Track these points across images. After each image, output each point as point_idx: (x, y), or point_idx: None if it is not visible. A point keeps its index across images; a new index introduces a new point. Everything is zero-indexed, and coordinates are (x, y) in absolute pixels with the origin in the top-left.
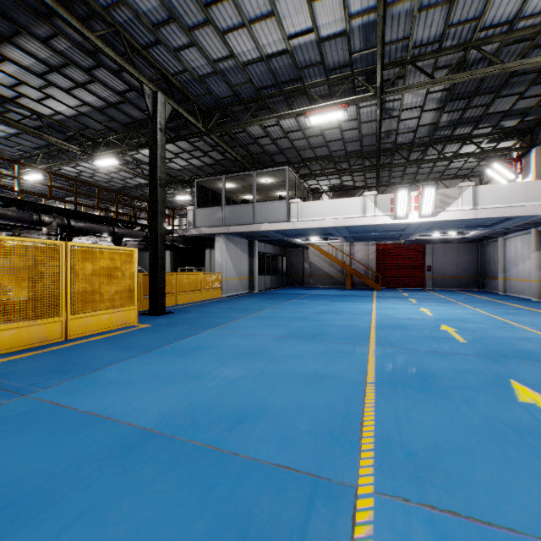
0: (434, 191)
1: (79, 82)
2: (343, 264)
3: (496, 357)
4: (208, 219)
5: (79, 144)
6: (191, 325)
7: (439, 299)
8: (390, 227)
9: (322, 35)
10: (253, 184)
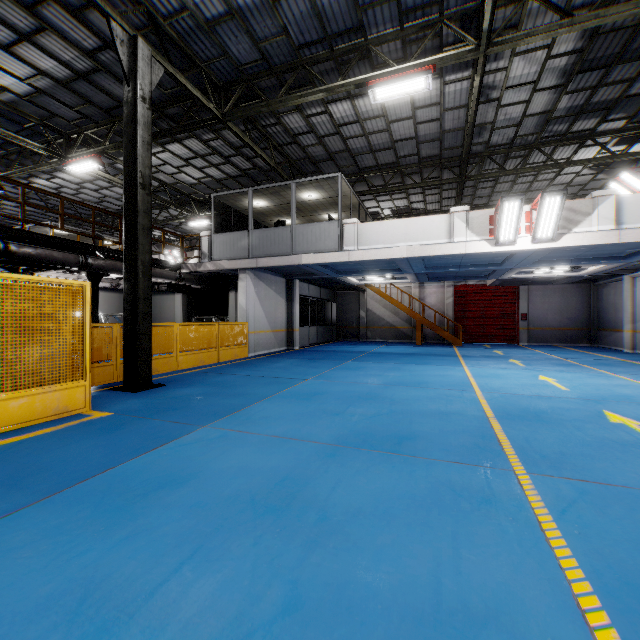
0: (560, 202)
1: (23, 31)
2: (412, 311)
3: None
4: (229, 248)
5: (46, 142)
6: (179, 414)
7: (552, 360)
8: (482, 260)
9: None
10: (291, 199)
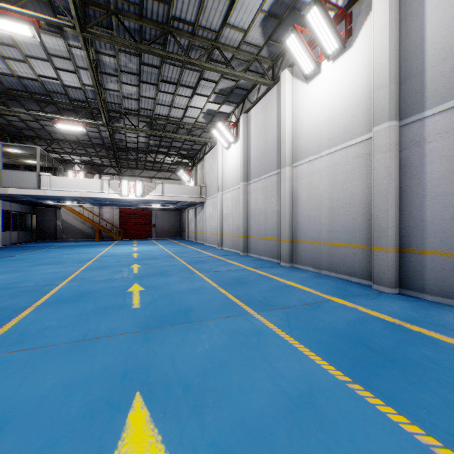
0: (142, 184)
1: None
2: (93, 222)
3: (141, 260)
4: None
5: None
6: None
7: (151, 243)
8: (122, 200)
9: (65, 84)
10: None
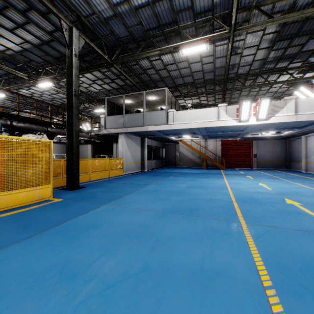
0: (269, 102)
1: (19, 23)
2: (201, 153)
3: None
4: (114, 123)
5: (27, 73)
6: (93, 200)
7: (267, 176)
8: (234, 128)
9: None
10: (143, 100)
